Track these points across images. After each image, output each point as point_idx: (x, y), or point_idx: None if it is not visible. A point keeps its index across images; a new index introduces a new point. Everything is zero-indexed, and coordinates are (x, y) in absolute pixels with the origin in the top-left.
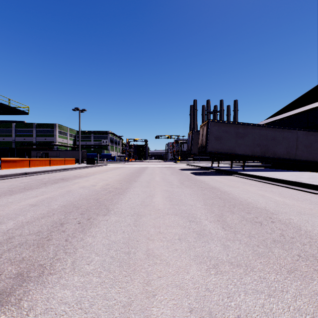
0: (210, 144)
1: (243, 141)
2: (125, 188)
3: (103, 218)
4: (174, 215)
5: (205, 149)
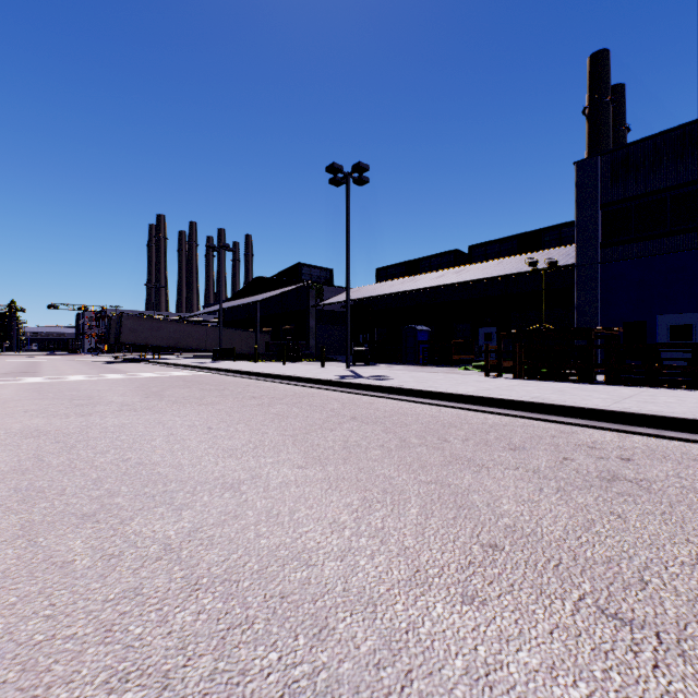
0: (125, 336)
1: (159, 334)
2: (37, 368)
3: (42, 370)
4: (73, 369)
5: (119, 341)
